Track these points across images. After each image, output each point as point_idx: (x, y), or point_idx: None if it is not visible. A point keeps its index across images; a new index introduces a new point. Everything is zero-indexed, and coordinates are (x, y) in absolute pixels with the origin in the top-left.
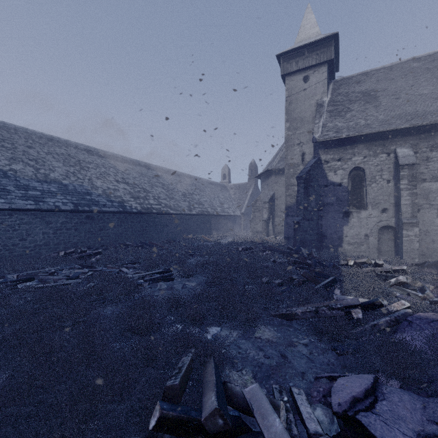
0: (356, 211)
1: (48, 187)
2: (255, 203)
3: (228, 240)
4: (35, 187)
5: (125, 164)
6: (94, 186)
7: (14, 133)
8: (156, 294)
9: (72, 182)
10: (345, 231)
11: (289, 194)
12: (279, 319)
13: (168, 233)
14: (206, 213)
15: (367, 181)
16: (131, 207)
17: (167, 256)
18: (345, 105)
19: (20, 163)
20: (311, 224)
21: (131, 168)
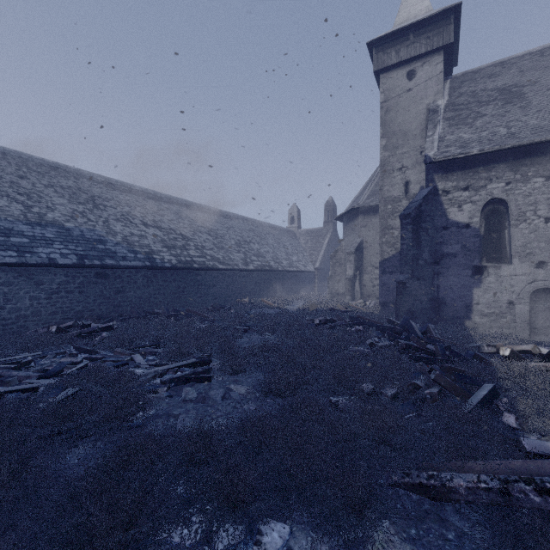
0: (494, 265)
1: (42, 232)
2: (335, 255)
3: (297, 305)
4: (21, 232)
5: (159, 202)
6: (110, 231)
7: (2, 158)
8: (175, 413)
9: (80, 225)
10: (475, 296)
11: (385, 241)
12: (414, 497)
13: (215, 295)
14: (267, 268)
15: (512, 219)
16: (163, 260)
17: (208, 333)
18: (472, 109)
19: (4, 198)
20: (423, 285)
21: (167, 208)
